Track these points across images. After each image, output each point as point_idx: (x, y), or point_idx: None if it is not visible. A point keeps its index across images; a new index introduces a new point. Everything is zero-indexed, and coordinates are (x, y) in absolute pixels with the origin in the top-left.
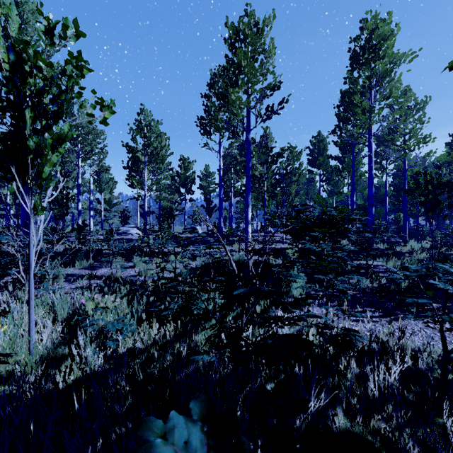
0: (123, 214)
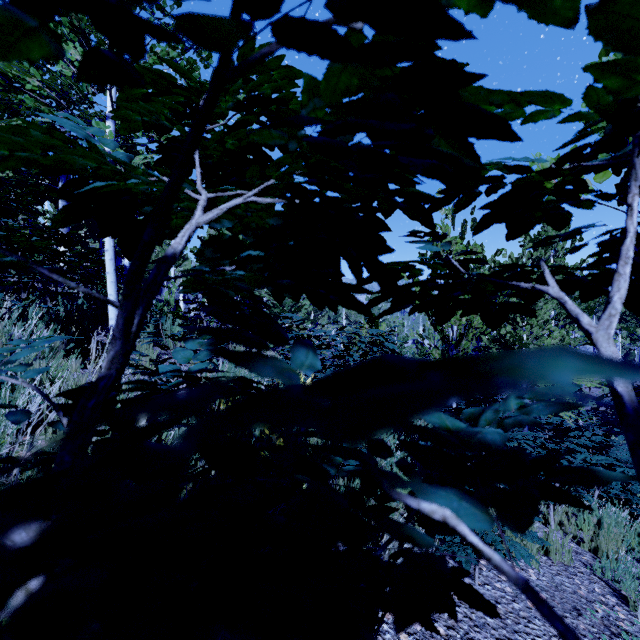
0: (629, 355)
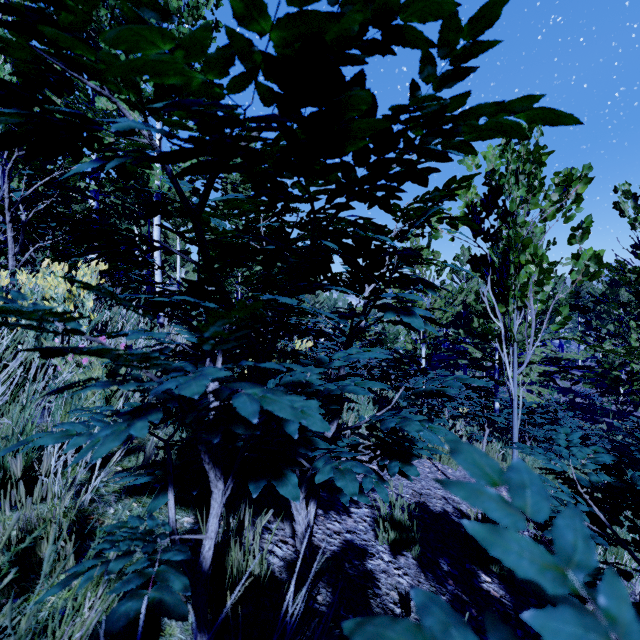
0: None
